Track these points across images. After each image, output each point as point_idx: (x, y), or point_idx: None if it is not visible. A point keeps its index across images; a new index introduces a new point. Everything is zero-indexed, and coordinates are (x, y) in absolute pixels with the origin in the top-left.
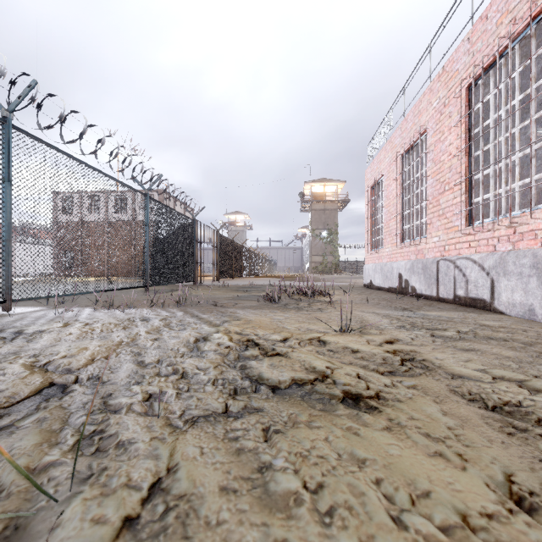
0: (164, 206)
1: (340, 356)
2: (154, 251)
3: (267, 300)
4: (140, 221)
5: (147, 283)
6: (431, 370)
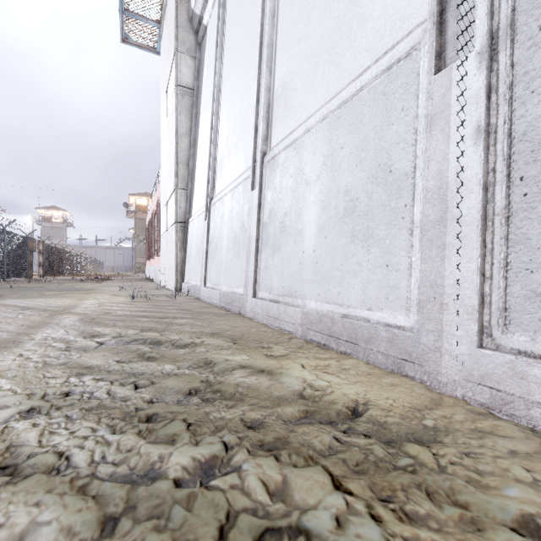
0: (12, 233)
1: (91, 284)
2: (7, 260)
3: (81, 280)
4: (2, 244)
5: (5, 277)
6: (105, 284)
